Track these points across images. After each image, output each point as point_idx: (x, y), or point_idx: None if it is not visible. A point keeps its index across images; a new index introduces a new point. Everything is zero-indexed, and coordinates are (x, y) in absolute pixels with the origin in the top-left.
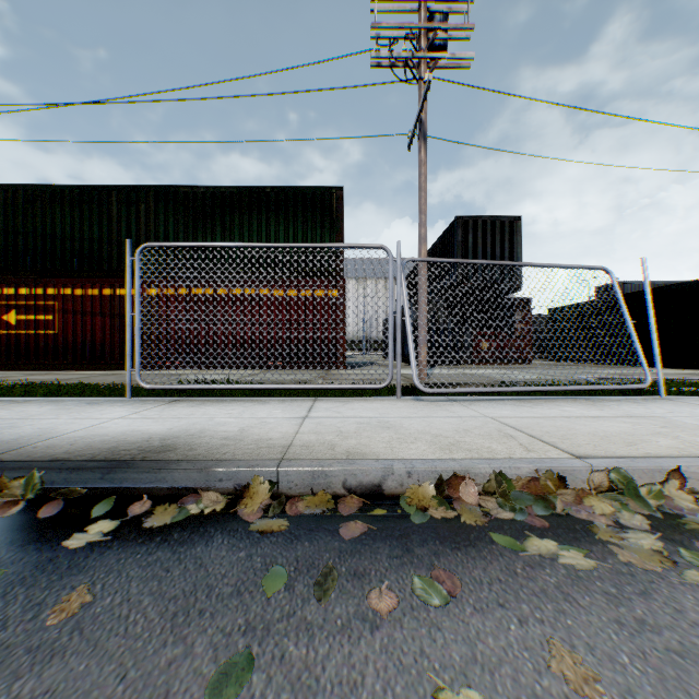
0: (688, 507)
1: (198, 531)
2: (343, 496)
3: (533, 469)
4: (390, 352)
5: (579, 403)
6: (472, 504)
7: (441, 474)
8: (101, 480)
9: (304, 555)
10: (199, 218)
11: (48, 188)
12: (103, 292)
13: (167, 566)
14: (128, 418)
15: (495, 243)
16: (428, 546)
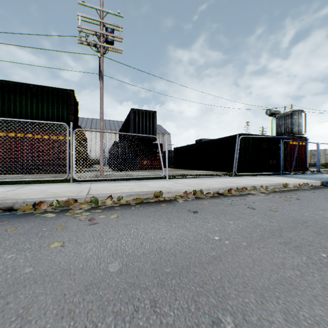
0: (108, 204)
1: None
2: None
3: (68, 198)
4: (67, 165)
5: (135, 182)
6: (43, 209)
7: (36, 201)
8: None
9: None
10: None
11: None
12: None
13: None
14: None
15: (147, 121)
16: (11, 218)
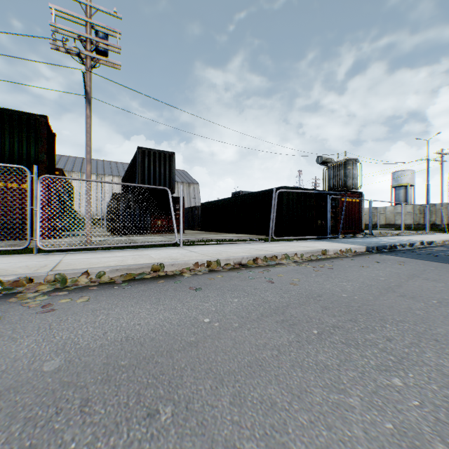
0: (82, 284)
1: None
2: None
3: (18, 277)
4: (29, 228)
5: (133, 251)
6: None
7: None
8: None
9: None
10: None
11: None
12: None
13: None
14: None
15: (161, 165)
16: None
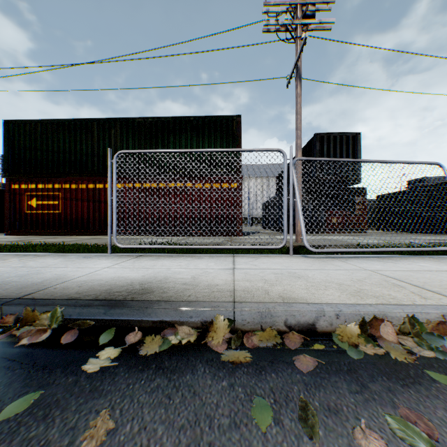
0: None
1: (182, 359)
2: (284, 332)
3: (439, 314)
4: (285, 223)
5: (427, 260)
6: (393, 342)
7: (363, 317)
8: (103, 314)
9: (276, 387)
10: (148, 138)
11: (55, 121)
12: (88, 186)
13: (167, 393)
14: (112, 268)
15: (342, 150)
16: (379, 382)
